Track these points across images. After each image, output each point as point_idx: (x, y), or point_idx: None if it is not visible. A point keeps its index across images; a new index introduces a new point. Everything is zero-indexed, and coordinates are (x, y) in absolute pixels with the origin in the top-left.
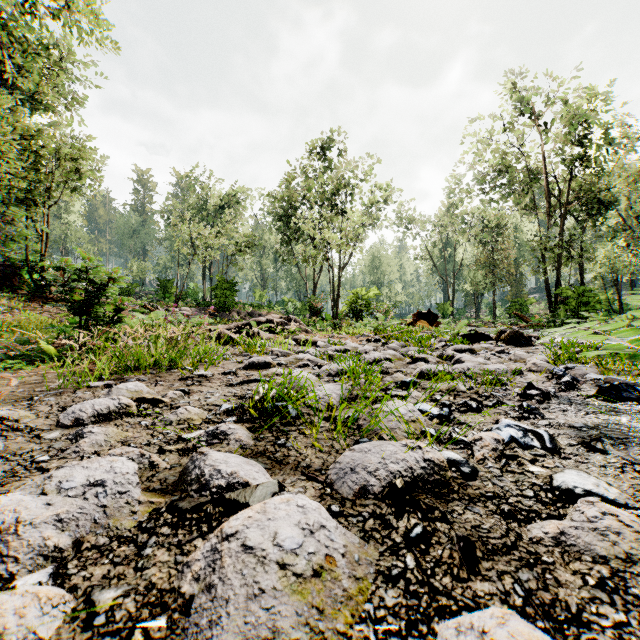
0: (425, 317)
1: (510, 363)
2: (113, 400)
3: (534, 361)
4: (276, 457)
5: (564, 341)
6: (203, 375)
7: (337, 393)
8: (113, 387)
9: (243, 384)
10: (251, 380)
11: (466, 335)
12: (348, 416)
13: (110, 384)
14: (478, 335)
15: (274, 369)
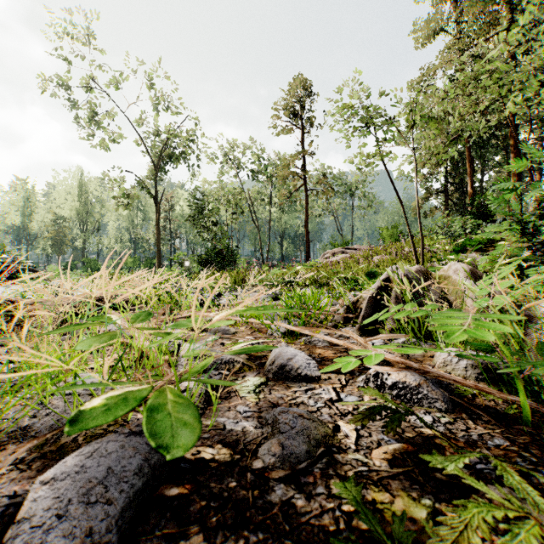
0: None
1: None
2: None
3: None
4: None
5: None
6: None
7: None
8: None
9: None
10: None
11: None
12: None
13: None
14: None
15: None
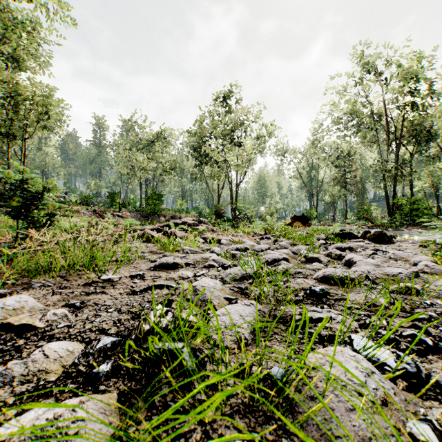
0: (300, 219)
1: (393, 262)
2: None
3: (424, 263)
4: None
5: (418, 239)
6: (109, 279)
7: (247, 320)
8: None
9: (146, 291)
10: (155, 286)
11: (337, 234)
12: (270, 375)
13: (4, 293)
14: (347, 234)
15: (180, 272)
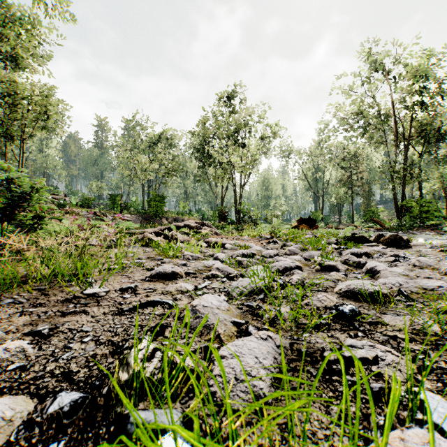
0: (306, 222)
1: (419, 270)
2: None
3: None
4: None
5: (436, 243)
6: (94, 294)
7: (266, 365)
8: None
9: (135, 310)
10: (147, 303)
11: (348, 237)
12: None
13: None
14: (359, 238)
15: (178, 284)
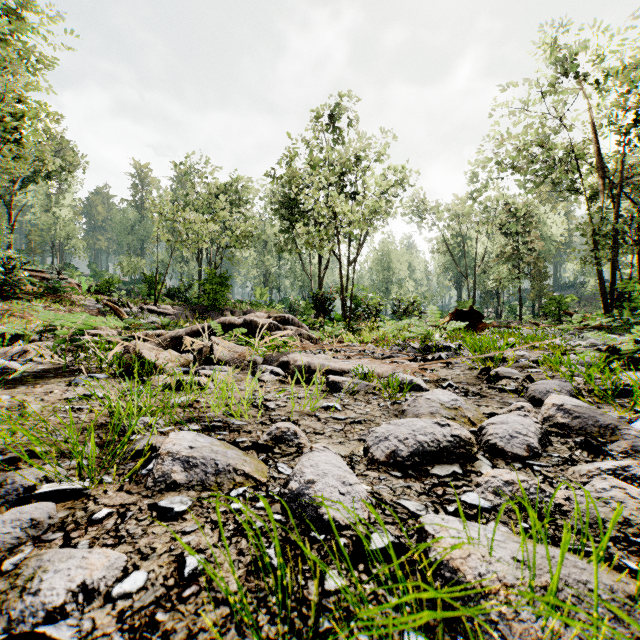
0: (465, 317)
1: None
2: None
3: None
4: None
5: None
6: None
7: None
8: None
9: None
10: None
11: (617, 351)
12: None
13: None
14: None
15: None
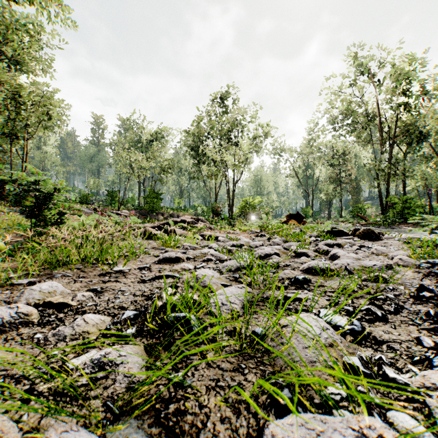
0: (295, 217)
1: (374, 256)
2: (11, 309)
3: (399, 257)
4: (168, 416)
5: (404, 236)
6: (120, 271)
7: (239, 298)
8: (27, 288)
9: (154, 280)
10: (161, 276)
11: (329, 231)
12: (254, 332)
13: (33, 281)
14: (338, 231)
15: (182, 264)
